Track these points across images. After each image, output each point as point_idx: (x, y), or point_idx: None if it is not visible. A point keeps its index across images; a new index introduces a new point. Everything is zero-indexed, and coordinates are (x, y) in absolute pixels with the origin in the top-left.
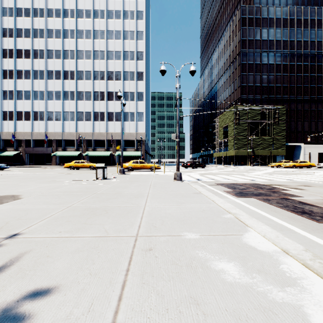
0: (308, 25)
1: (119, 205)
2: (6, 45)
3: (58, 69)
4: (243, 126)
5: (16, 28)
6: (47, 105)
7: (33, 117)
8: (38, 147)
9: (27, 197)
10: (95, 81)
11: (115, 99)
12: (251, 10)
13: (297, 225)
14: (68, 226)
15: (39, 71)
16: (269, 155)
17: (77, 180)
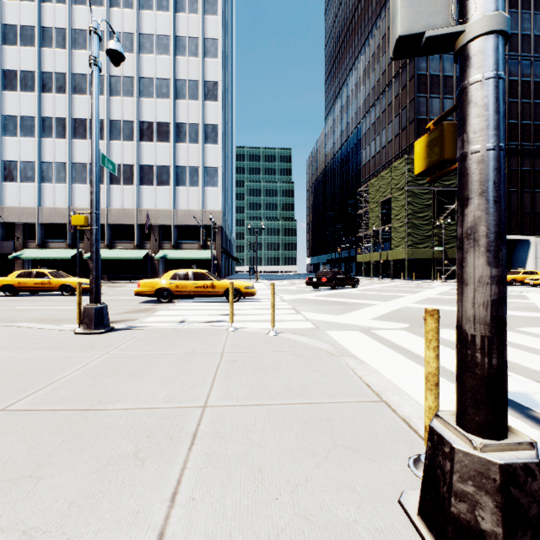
0: None
1: None
2: None
3: (29, 68)
4: (423, 200)
5: None
6: (3, 146)
7: None
8: None
9: None
10: (112, 97)
11: (158, 138)
12: None
13: None
14: None
15: None
16: None
17: None
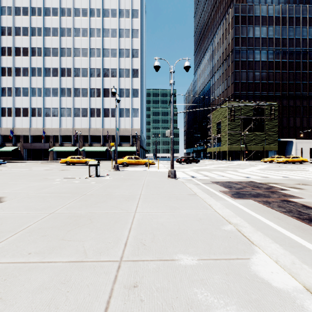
0: (300, 23)
1: (107, 211)
2: (5, 43)
3: (56, 66)
4: (236, 122)
5: (15, 27)
6: (45, 101)
7: (31, 114)
8: (35, 142)
9: (10, 200)
10: (91, 78)
11: (111, 96)
12: (244, 8)
13: (308, 239)
14: (42, 243)
15: (37, 68)
16: (261, 150)
17: (70, 178)
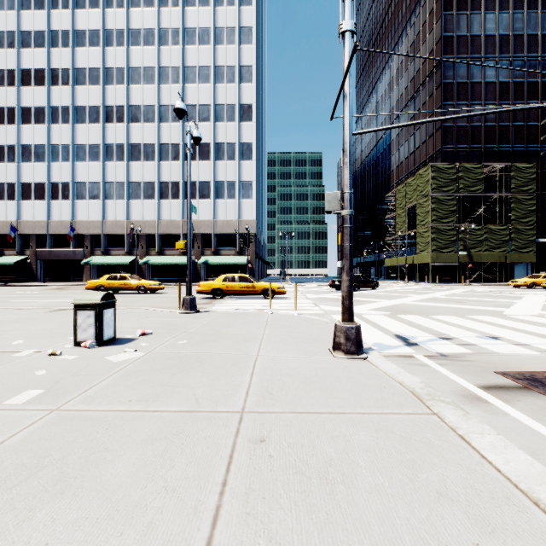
0: None
1: None
2: (2, 63)
3: (95, 103)
4: (448, 206)
5: (21, 31)
6: (75, 170)
7: (49, 194)
8: (59, 248)
9: None
10: (161, 123)
11: (200, 158)
12: None
13: None
14: None
15: (61, 108)
16: (499, 263)
17: (6, 351)
